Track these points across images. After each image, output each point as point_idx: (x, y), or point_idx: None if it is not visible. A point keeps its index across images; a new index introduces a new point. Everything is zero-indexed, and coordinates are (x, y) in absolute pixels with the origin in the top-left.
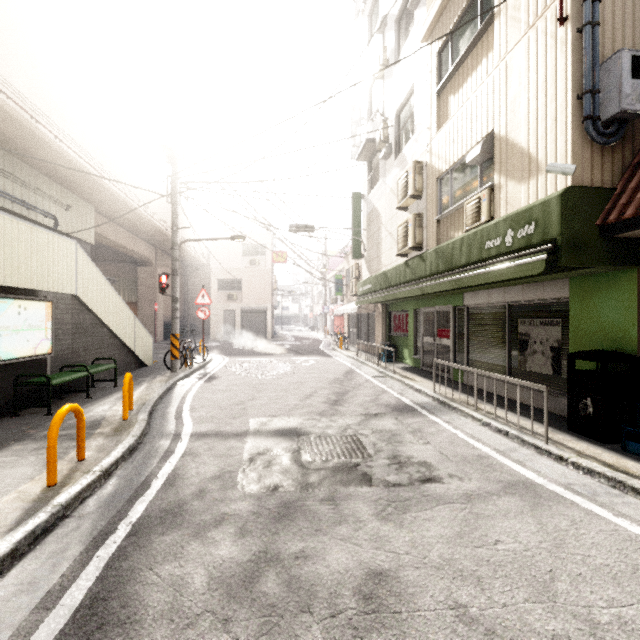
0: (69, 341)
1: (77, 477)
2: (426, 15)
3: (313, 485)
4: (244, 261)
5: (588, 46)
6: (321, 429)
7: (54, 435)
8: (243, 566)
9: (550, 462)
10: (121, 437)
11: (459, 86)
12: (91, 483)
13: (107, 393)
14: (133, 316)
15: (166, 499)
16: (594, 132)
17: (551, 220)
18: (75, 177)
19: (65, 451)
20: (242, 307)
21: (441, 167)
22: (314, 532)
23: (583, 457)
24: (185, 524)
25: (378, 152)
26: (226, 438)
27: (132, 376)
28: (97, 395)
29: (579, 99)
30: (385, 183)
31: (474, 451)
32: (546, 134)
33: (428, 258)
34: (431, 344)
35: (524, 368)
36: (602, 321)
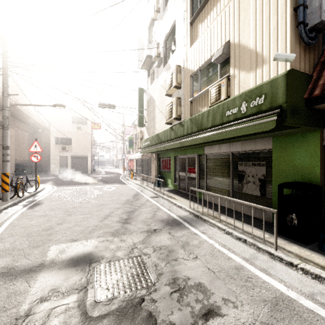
0: None
1: None
2: None
3: None
4: (73, 127)
5: None
6: (112, 252)
7: None
8: None
9: (284, 267)
10: None
11: (205, 17)
12: None
13: None
14: None
15: None
16: (304, 34)
17: (278, 92)
18: None
19: None
20: (72, 154)
21: (193, 68)
22: None
23: (304, 261)
24: None
25: (153, 64)
26: (14, 277)
27: None
28: None
29: (294, 11)
30: (158, 81)
31: (231, 262)
32: (270, 37)
33: (185, 124)
34: (184, 176)
35: (242, 191)
36: (295, 163)
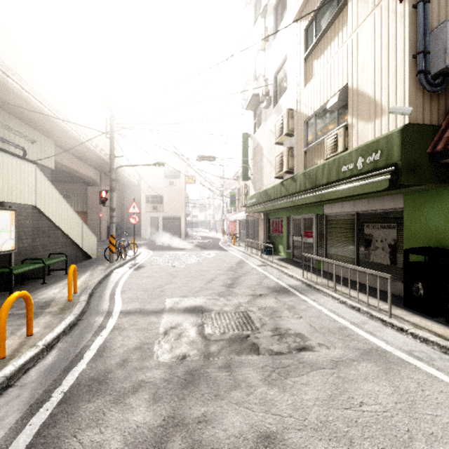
0: (30, 240)
1: (24, 350)
2: (296, 2)
3: (213, 354)
4: (165, 182)
5: (421, 18)
6: (220, 307)
7: (3, 317)
8: (154, 431)
9: (394, 332)
10: (65, 315)
11: (321, 53)
12: (34, 356)
13: (59, 279)
14: (81, 221)
15: (95, 368)
16: (426, 83)
17: (393, 149)
18: (39, 119)
19: (18, 327)
20: (163, 215)
21: (307, 113)
22: (214, 397)
23: (418, 328)
24: (108, 391)
25: (261, 103)
26: (147, 315)
27: (80, 266)
28: (51, 281)
29: (414, 58)
30: (266, 125)
31: (336, 324)
32: (388, 85)
33: (298, 179)
34: (299, 242)
35: (368, 260)
36: (428, 225)
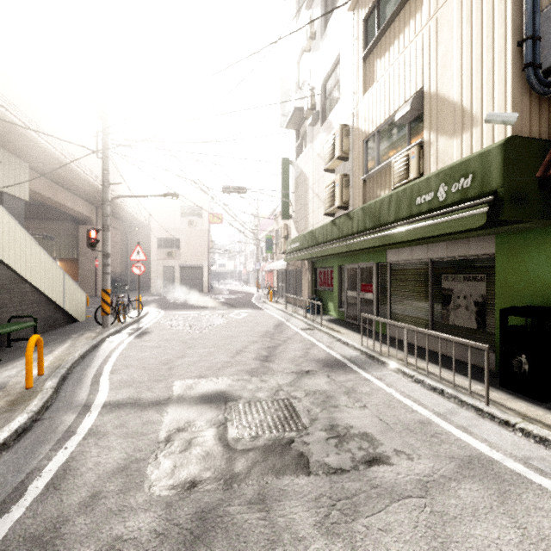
0: None
1: None
2: None
3: (239, 477)
4: (182, 221)
5: None
6: (251, 392)
7: None
8: None
9: (495, 427)
10: (14, 414)
11: (386, 49)
12: None
13: (23, 353)
14: (62, 271)
15: (41, 515)
16: (535, 80)
17: (491, 171)
18: (4, 131)
19: None
20: (181, 264)
21: (367, 129)
22: None
23: (529, 421)
24: None
25: (305, 121)
26: (144, 408)
27: (59, 333)
28: (10, 356)
29: (519, 46)
30: (312, 148)
31: (414, 415)
32: (482, 85)
33: (355, 216)
34: (355, 298)
35: (447, 322)
36: (531, 277)
